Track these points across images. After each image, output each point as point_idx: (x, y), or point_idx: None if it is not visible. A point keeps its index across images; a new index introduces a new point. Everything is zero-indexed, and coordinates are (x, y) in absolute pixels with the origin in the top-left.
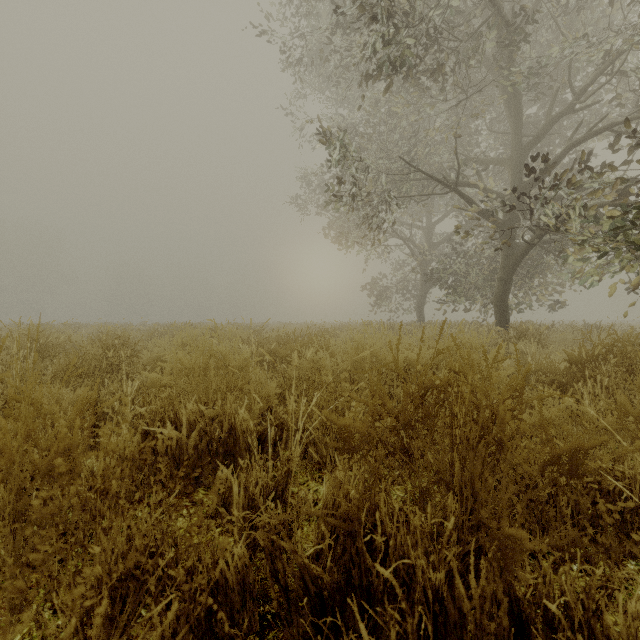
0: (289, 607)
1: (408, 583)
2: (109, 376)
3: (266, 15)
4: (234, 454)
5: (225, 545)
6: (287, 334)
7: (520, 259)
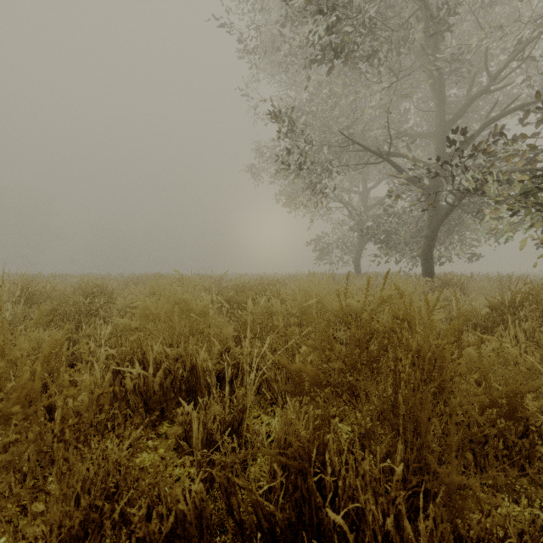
0: (243, 541)
1: (357, 522)
2: (88, 320)
3: (225, 10)
4: (195, 390)
5: (177, 497)
6: (243, 283)
7: (443, 219)
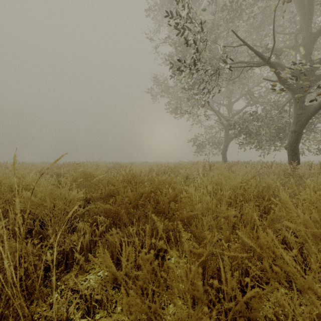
0: None
1: None
2: None
3: None
4: None
5: None
6: (133, 174)
7: (312, 115)
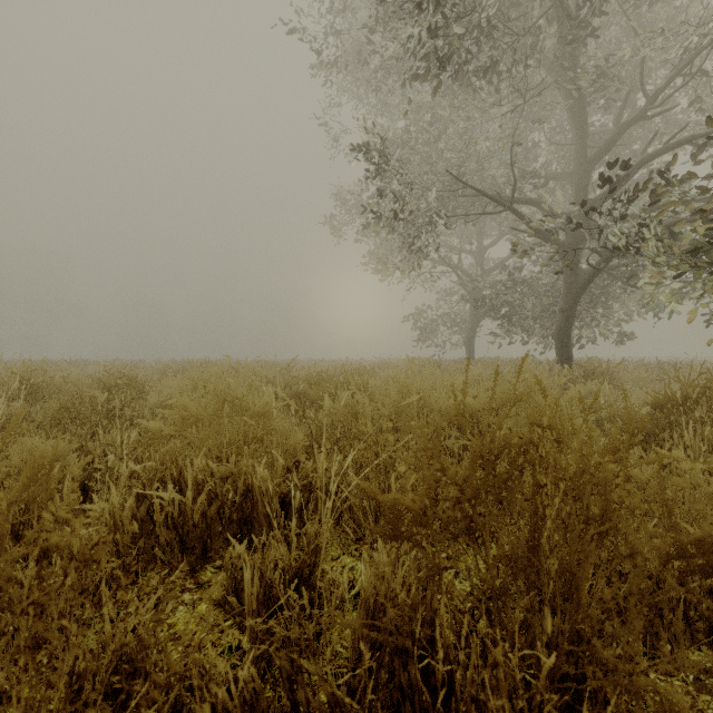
0: None
1: None
2: (110, 422)
3: (296, 10)
4: (251, 521)
5: None
6: (319, 373)
7: (585, 287)
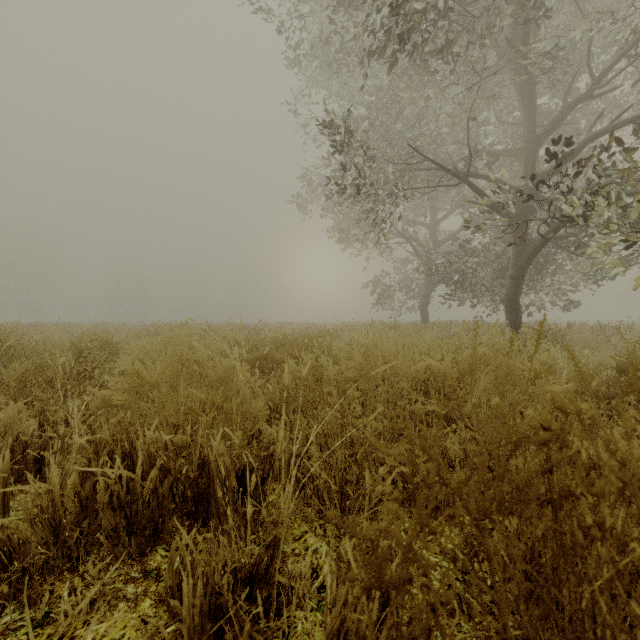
0: None
1: None
2: (80, 384)
3: None
4: (207, 497)
5: None
6: (285, 335)
7: (533, 255)
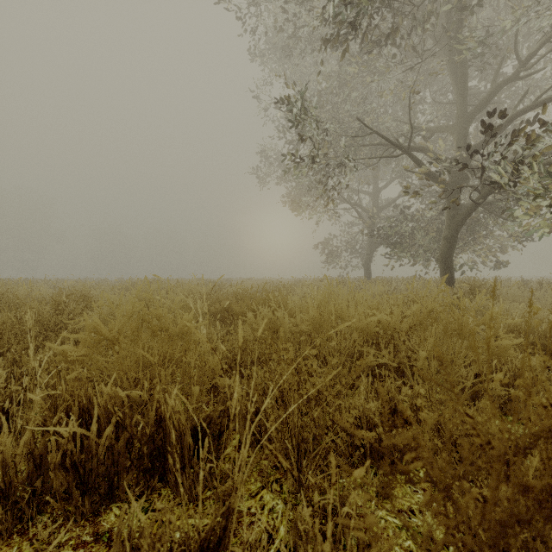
0: None
1: None
2: (56, 335)
3: None
4: (164, 453)
5: None
6: (245, 290)
7: (465, 219)
